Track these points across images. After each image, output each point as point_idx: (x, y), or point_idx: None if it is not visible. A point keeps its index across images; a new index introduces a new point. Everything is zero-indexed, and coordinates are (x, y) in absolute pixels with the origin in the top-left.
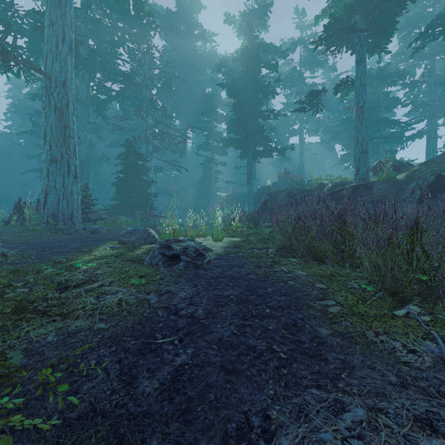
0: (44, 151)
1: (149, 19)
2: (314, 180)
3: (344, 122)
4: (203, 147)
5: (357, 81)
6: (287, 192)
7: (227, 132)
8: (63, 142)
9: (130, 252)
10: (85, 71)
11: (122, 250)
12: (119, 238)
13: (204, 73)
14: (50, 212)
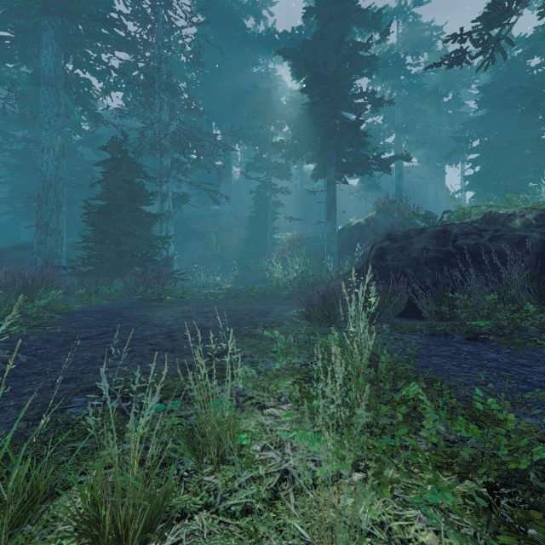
0: None
1: None
2: (463, 209)
3: (474, 123)
4: (254, 167)
5: None
6: (435, 231)
7: (293, 135)
8: None
9: None
10: (48, 25)
11: None
12: None
13: (257, 61)
14: None
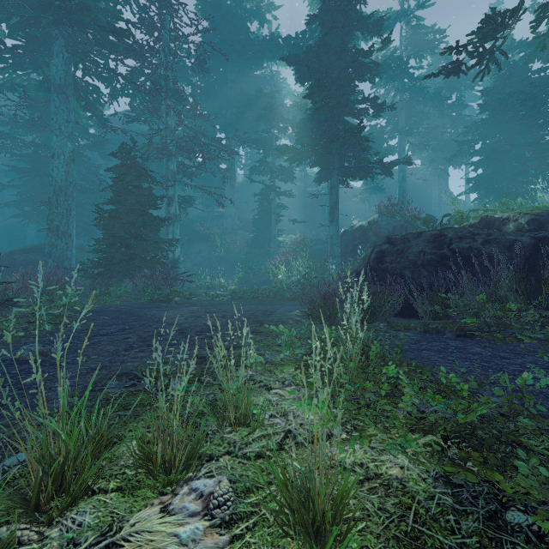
0: None
1: None
2: (462, 213)
3: (477, 126)
4: (258, 170)
5: None
6: (432, 235)
7: (297, 139)
8: None
9: None
10: (59, 34)
11: None
12: None
13: (261, 65)
14: None
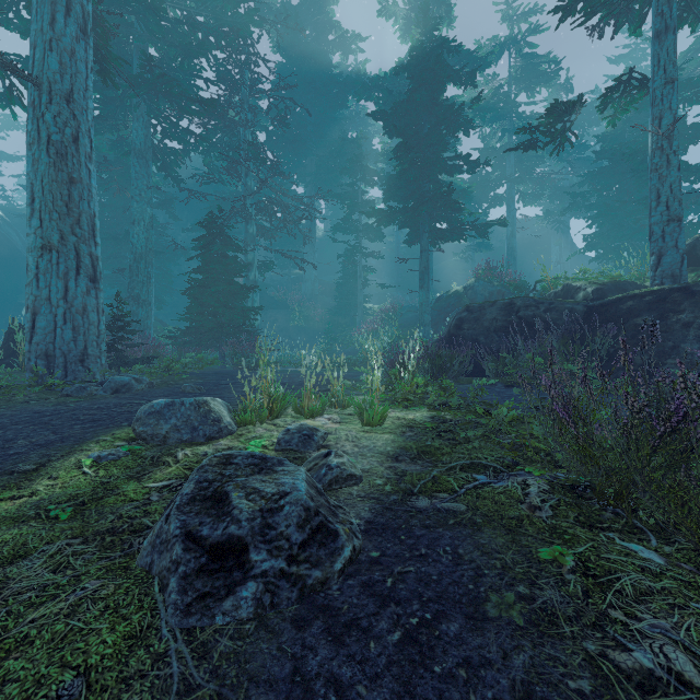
0: (30, 230)
1: (251, 8)
2: (550, 280)
3: (592, 176)
4: (342, 228)
5: (656, 75)
6: (504, 303)
7: (384, 198)
8: (66, 212)
9: (136, 479)
10: (141, 99)
11: (118, 471)
12: (132, 426)
13: (345, 104)
14: (41, 349)
